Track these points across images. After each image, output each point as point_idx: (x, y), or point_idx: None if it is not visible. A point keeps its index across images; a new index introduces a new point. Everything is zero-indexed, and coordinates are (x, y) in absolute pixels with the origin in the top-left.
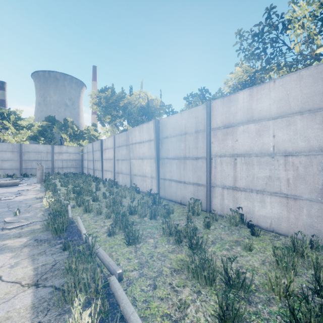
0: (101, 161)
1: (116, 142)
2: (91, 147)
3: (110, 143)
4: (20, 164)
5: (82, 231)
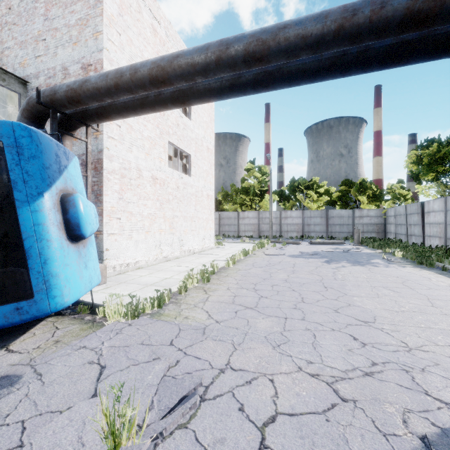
0: (420, 226)
1: (448, 205)
2: (403, 209)
3: (438, 206)
4: (327, 228)
5: (447, 267)
